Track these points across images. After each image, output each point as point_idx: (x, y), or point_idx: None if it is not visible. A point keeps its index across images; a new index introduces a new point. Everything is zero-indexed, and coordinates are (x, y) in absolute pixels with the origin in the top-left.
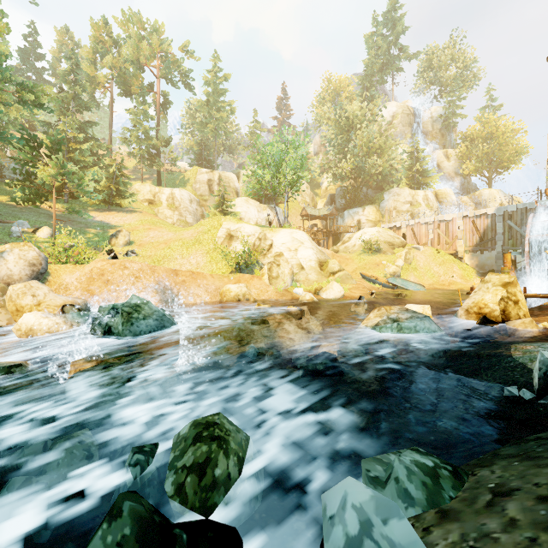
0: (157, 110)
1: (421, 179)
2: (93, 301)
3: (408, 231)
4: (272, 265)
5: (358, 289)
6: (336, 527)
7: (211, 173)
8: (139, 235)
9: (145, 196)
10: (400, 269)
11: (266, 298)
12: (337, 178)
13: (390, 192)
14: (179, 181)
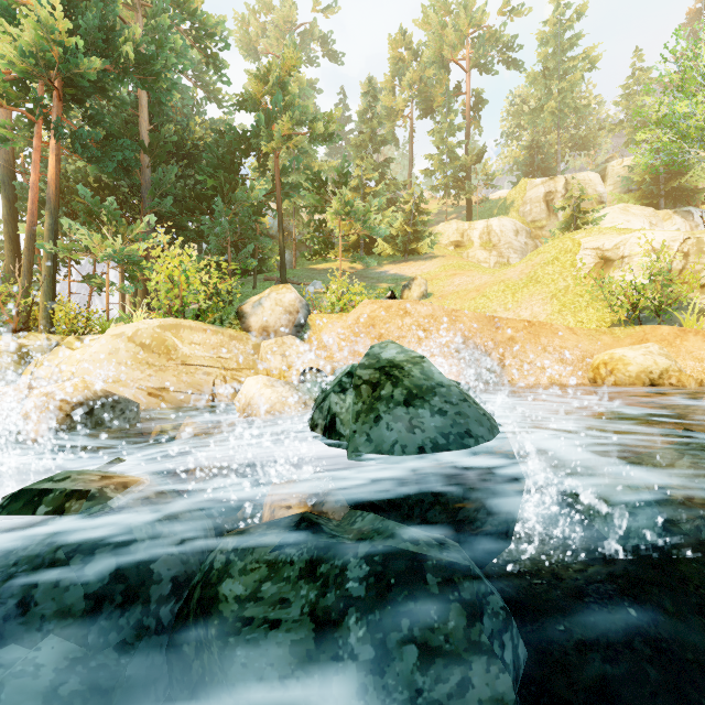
0: (467, 117)
1: None
2: None
3: None
4: None
5: None
6: None
7: (550, 182)
8: (440, 285)
9: (449, 238)
10: None
11: None
12: None
13: None
14: (497, 209)
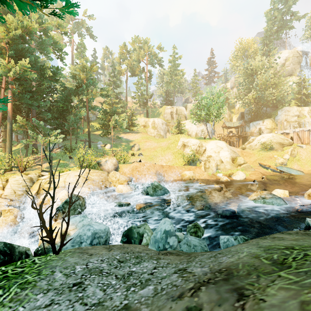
0: (146, 80)
1: (307, 99)
2: (133, 179)
3: (294, 135)
4: (206, 161)
5: (254, 175)
6: (222, 240)
7: (172, 108)
8: (142, 145)
9: (141, 123)
10: (286, 160)
11: (203, 178)
12: (245, 104)
13: (282, 110)
14: (156, 114)
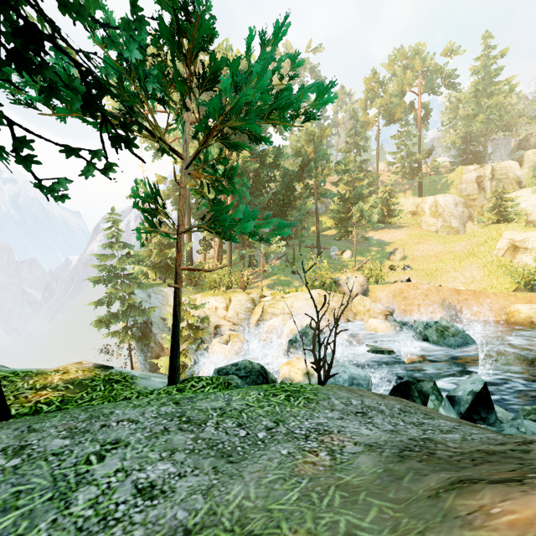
0: (418, 125)
1: None
2: (395, 311)
3: None
4: None
5: None
6: None
7: (480, 169)
8: (410, 250)
9: (408, 209)
10: None
11: None
12: None
13: None
14: (441, 186)
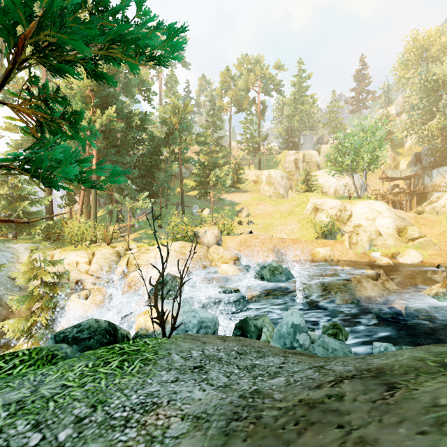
0: (258, 116)
1: None
2: (242, 256)
3: None
4: (352, 233)
5: (440, 256)
6: (376, 348)
7: (296, 154)
8: (253, 209)
9: (251, 178)
10: None
11: (347, 259)
12: (423, 140)
13: None
14: (273, 163)
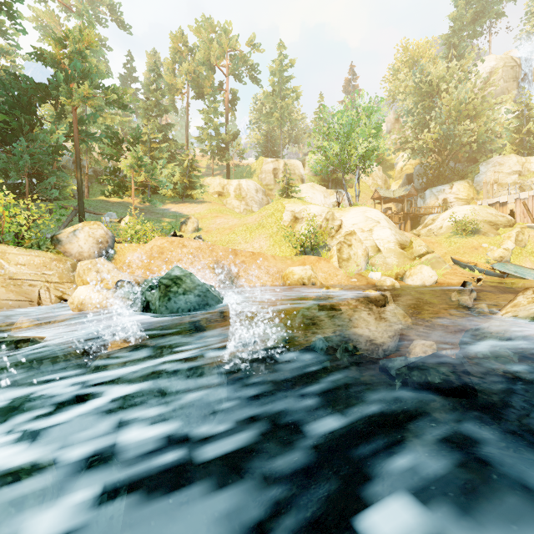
0: (226, 107)
1: None
2: None
3: (517, 207)
4: (342, 245)
5: (455, 275)
6: None
7: (276, 162)
8: (207, 223)
9: (215, 189)
10: (509, 253)
11: (335, 283)
12: (417, 152)
13: (488, 162)
14: (246, 173)
